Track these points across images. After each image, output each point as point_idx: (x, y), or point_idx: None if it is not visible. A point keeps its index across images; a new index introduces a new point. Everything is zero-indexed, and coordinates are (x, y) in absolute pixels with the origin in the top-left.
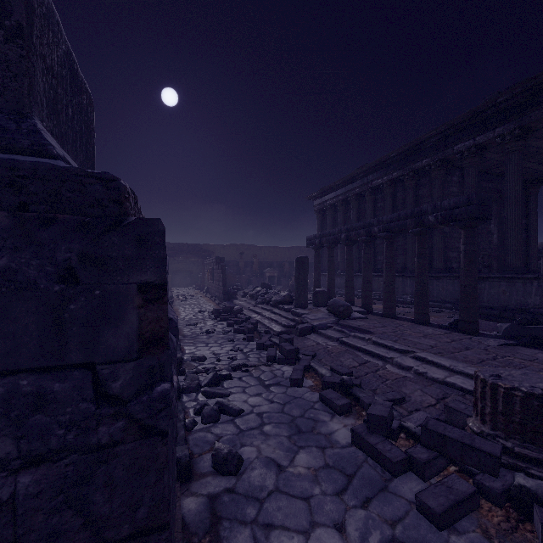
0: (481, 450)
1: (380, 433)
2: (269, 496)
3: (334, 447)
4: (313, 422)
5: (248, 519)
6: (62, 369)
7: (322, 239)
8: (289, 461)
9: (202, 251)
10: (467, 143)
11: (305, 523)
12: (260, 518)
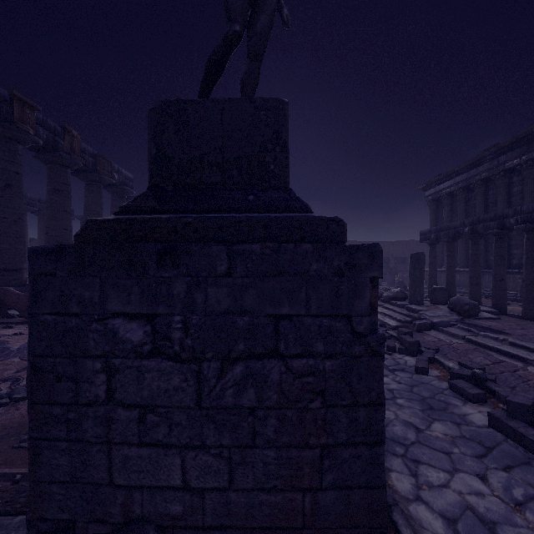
0: None
1: (522, 419)
2: (412, 444)
3: (469, 425)
4: (444, 404)
5: (398, 453)
6: (336, 317)
7: (439, 233)
8: (426, 427)
9: None
10: None
11: (448, 467)
12: (407, 455)
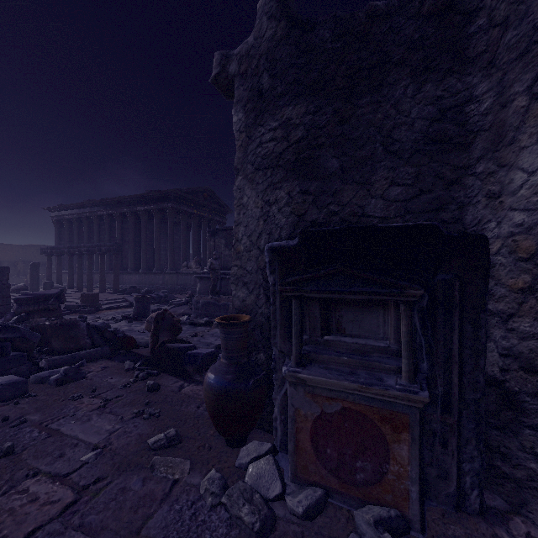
0: (76, 305)
1: None
2: None
3: None
4: None
5: None
6: None
7: (53, 250)
8: None
9: None
10: (142, 208)
11: None
12: None
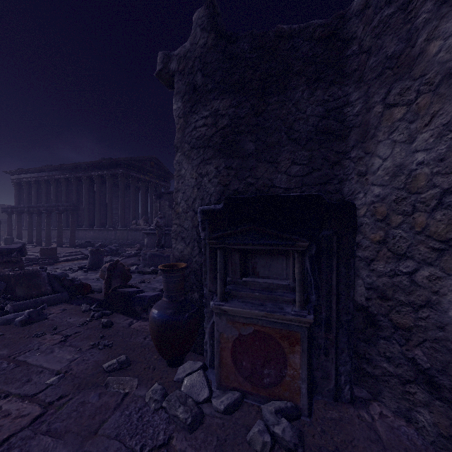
0: (35, 258)
1: None
2: None
3: None
4: None
5: None
6: None
7: (13, 209)
8: None
9: None
10: (96, 173)
11: None
12: None
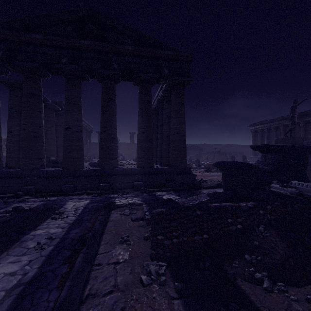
0: None
1: None
2: None
3: None
4: None
5: None
6: None
7: None
8: None
9: (198, 148)
10: None
11: None
12: None
